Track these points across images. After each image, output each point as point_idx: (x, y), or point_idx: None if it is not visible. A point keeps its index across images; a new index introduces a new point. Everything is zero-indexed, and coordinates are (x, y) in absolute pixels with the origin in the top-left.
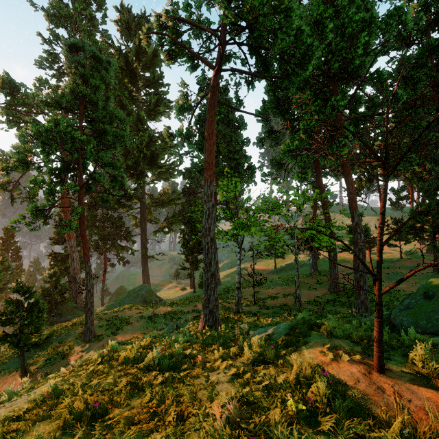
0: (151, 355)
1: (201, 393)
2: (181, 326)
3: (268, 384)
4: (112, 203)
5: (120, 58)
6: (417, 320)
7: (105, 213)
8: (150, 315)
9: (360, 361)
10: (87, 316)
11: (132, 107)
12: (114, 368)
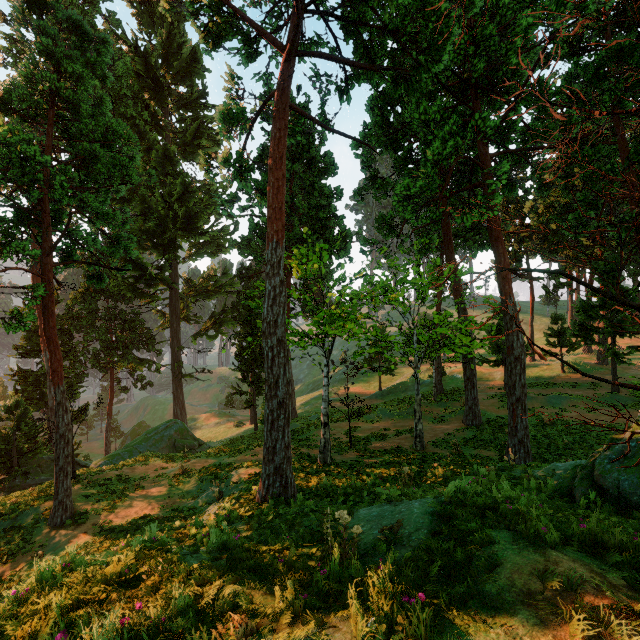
0: None
1: None
2: (227, 492)
3: None
4: (123, 290)
5: (135, 58)
6: None
7: (111, 306)
8: (177, 473)
9: None
10: (58, 481)
11: (154, 136)
12: None
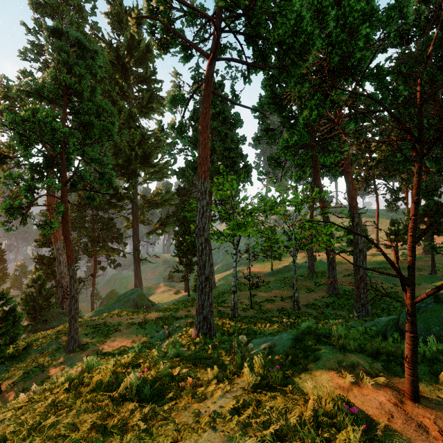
0: (128, 381)
1: (188, 441)
2: (173, 333)
3: (279, 429)
4: (102, 203)
5: (110, 52)
6: (429, 326)
7: (95, 214)
8: (141, 322)
9: (385, 384)
10: (71, 324)
11: (123, 103)
12: (83, 396)
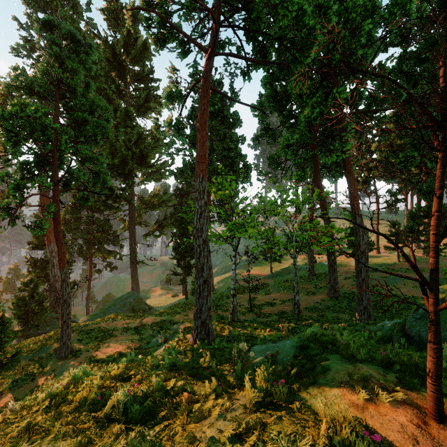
0: (115, 399)
1: None
2: (170, 338)
3: None
4: (98, 204)
5: (106, 49)
6: None
7: (90, 215)
8: (136, 326)
9: (404, 400)
10: (63, 329)
11: (119, 101)
12: (64, 416)
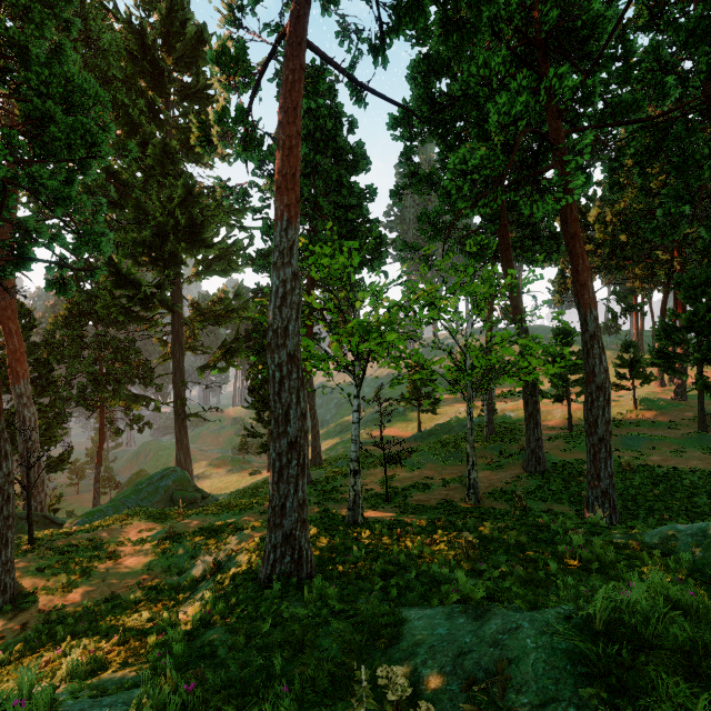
0: None
1: None
2: (224, 564)
3: None
4: (114, 312)
5: (129, 35)
6: None
7: (100, 333)
8: (164, 537)
9: None
10: None
11: (151, 127)
12: None
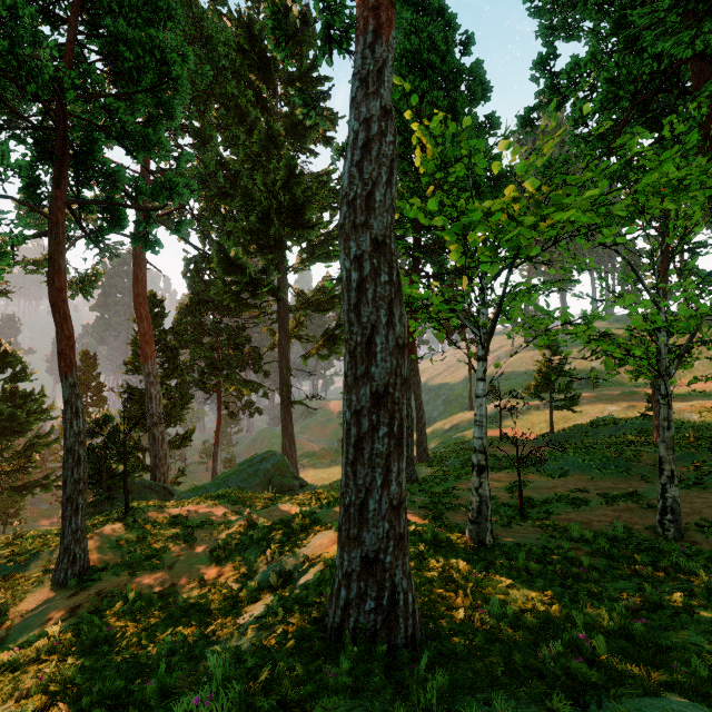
0: None
1: None
2: (294, 576)
3: None
4: (226, 299)
5: (238, 30)
6: None
7: (216, 320)
8: (242, 524)
9: None
10: (64, 517)
11: (256, 113)
12: None
